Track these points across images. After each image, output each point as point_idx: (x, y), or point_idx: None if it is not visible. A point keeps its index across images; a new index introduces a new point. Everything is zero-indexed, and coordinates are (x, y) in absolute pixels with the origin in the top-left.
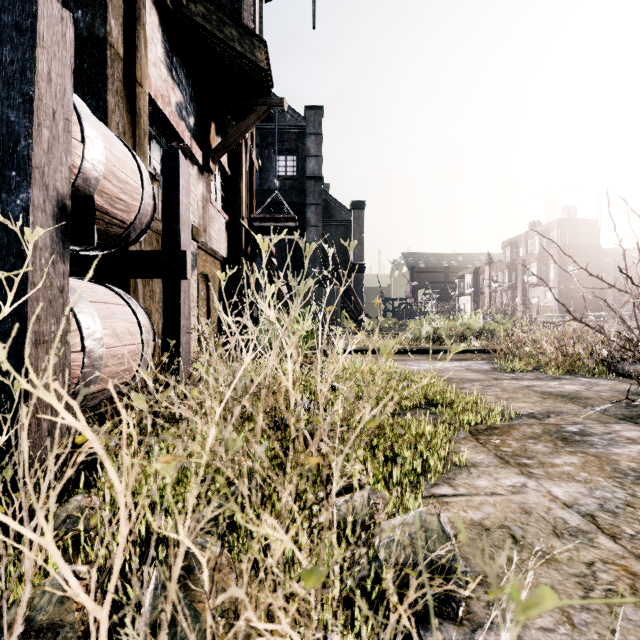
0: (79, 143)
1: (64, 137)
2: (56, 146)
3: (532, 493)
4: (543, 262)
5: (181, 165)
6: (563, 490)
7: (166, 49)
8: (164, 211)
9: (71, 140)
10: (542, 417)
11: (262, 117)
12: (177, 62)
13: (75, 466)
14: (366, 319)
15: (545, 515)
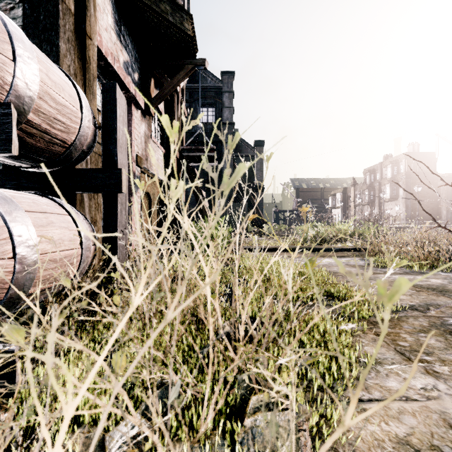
0: (10, 61)
1: None
2: None
3: (447, 399)
4: (394, 184)
5: (118, 97)
6: None
7: (115, 19)
8: (104, 135)
9: None
10: (423, 309)
11: (189, 74)
12: (124, 30)
13: None
14: (265, 225)
15: None
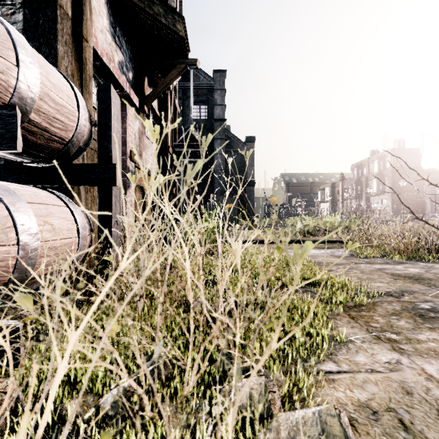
0: (14, 66)
1: None
2: None
3: (408, 371)
4: (380, 179)
5: (112, 97)
6: (435, 368)
7: (110, 21)
8: (99, 133)
9: None
10: (398, 295)
11: (181, 73)
12: (119, 32)
13: None
14: (256, 219)
15: (426, 396)
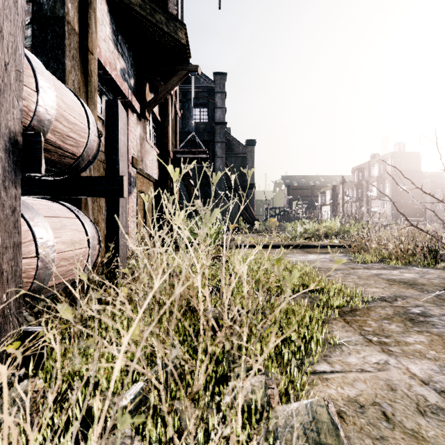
0: (34, 92)
1: (16, 85)
2: (8, 92)
3: (394, 370)
4: (381, 182)
5: (120, 111)
6: (418, 367)
7: (113, 29)
8: (107, 146)
9: (22, 88)
10: (391, 300)
11: (183, 79)
12: (121, 39)
13: (10, 368)
14: (256, 222)
15: (408, 392)
